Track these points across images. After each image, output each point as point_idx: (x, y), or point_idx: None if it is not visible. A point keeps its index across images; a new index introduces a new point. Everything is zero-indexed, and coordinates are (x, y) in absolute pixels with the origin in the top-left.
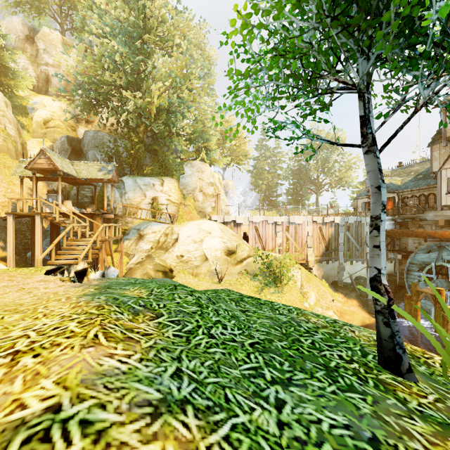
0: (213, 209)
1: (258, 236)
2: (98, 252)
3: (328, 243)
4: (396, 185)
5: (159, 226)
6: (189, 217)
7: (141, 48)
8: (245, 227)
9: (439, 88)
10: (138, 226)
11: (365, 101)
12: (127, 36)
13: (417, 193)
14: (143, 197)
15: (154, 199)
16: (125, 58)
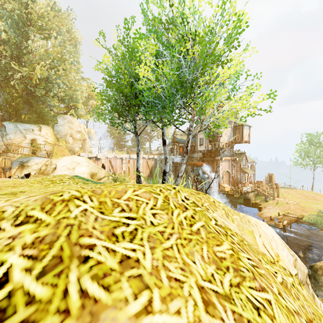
0: (80, 149)
1: (111, 166)
2: (1, 174)
3: (151, 169)
4: (183, 140)
5: (40, 159)
6: (62, 154)
7: (25, 33)
8: (103, 160)
9: (147, 124)
10: (20, 160)
11: (133, 124)
12: (11, 20)
13: (191, 144)
14: (24, 139)
15: (33, 140)
16: (11, 38)
